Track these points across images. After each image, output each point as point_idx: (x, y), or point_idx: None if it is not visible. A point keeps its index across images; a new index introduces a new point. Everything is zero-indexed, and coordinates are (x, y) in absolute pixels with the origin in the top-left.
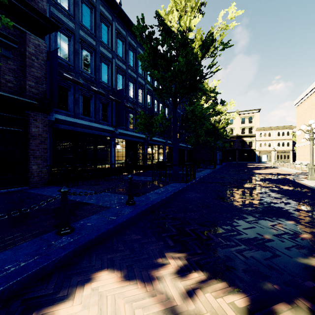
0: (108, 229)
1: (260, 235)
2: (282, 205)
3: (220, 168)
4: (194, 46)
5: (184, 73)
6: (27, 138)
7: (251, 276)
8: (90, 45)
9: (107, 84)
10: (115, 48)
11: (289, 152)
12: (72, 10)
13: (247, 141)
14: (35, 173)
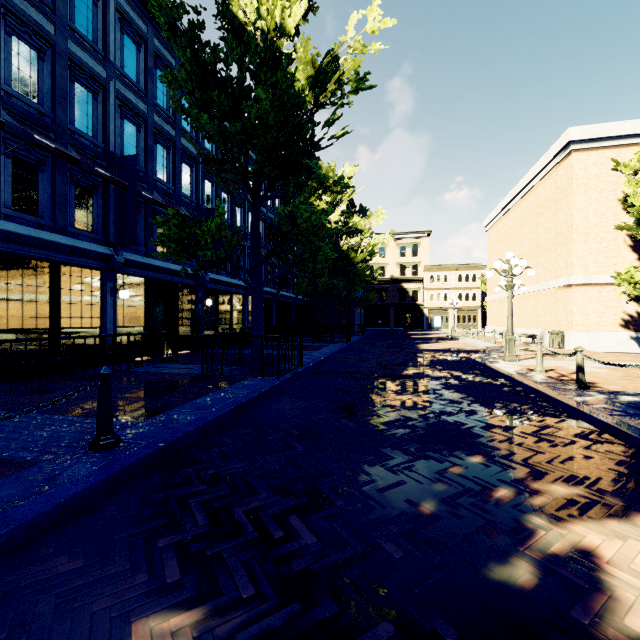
0: None
1: (413, 505)
2: (462, 418)
3: (360, 340)
4: (296, 74)
5: (272, 129)
6: None
7: None
8: (38, 29)
9: (92, 140)
10: (116, 55)
11: (476, 310)
12: None
13: (409, 290)
14: None
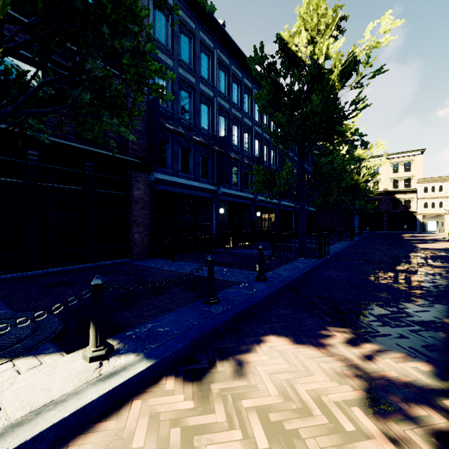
0: (254, 301)
1: (438, 319)
2: None
3: (360, 240)
4: (331, 76)
5: (319, 114)
6: (129, 202)
7: (432, 351)
8: (189, 83)
9: (207, 131)
10: (217, 83)
11: None
12: (170, 44)
13: (402, 199)
14: (137, 243)
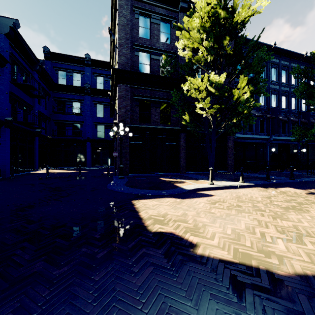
0: (284, 182)
1: None
2: None
3: None
4: None
5: None
6: (226, 148)
7: None
8: None
9: (263, 106)
10: (269, 77)
11: None
12: None
13: None
14: (229, 165)
